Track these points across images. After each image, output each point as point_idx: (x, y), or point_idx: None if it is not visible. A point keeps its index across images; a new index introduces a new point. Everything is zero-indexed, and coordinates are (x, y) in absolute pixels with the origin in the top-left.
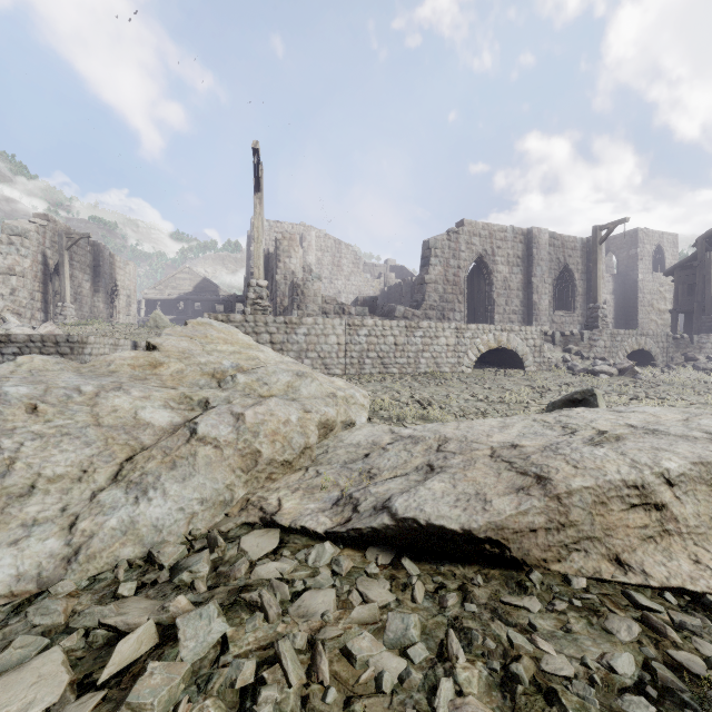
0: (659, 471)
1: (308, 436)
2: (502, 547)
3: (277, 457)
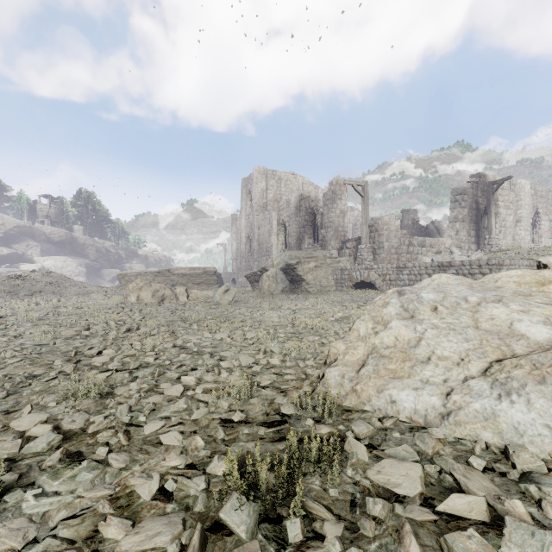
0: None
1: None
2: None
3: None
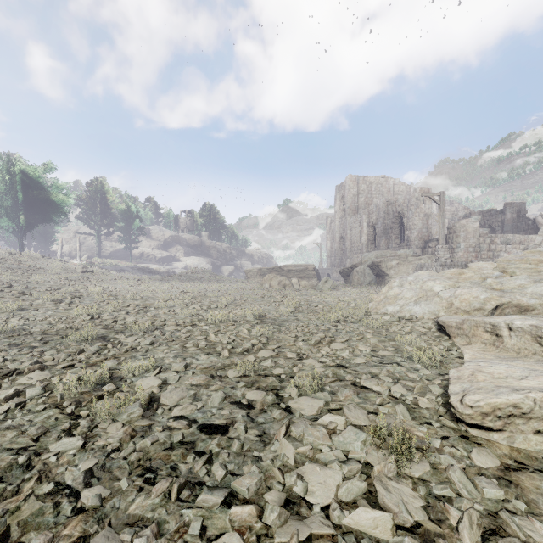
0: (508, 323)
1: (485, 305)
2: (445, 329)
3: (461, 308)
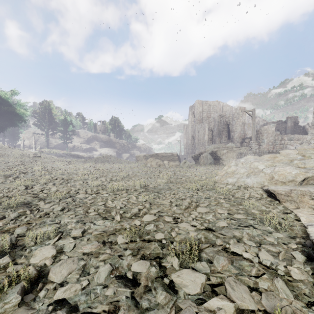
0: None
1: (296, 178)
2: (275, 196)
3: (279, 180)
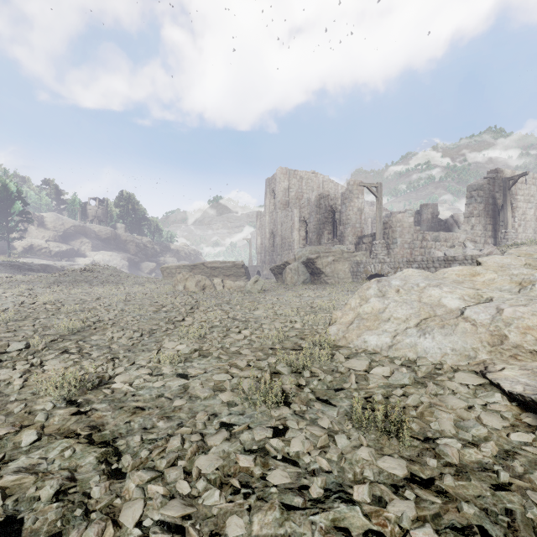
0: None
1: None
2: None
3: (525, 345)
